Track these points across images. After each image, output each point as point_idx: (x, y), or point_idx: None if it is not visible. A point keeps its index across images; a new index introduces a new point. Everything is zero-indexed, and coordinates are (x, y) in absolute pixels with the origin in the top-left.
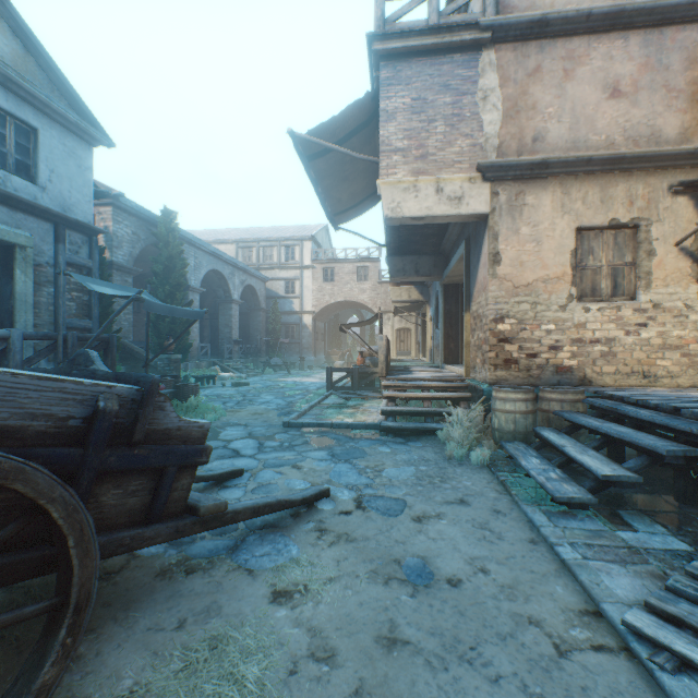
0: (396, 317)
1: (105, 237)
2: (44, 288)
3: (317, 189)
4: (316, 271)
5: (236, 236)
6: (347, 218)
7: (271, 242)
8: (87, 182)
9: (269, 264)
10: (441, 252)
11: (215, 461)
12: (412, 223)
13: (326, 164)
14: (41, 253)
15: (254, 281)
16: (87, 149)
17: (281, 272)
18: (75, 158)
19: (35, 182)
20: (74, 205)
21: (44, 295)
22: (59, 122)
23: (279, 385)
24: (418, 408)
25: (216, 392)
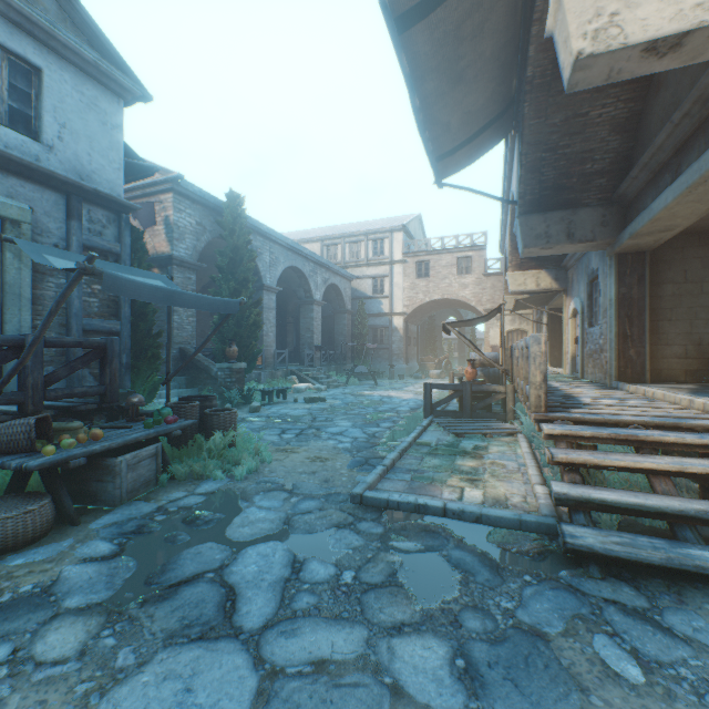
0: (507, 317)
1: (165, 228)
2: (50, 278)
3: (413, 100)
4: (408, 265)
5: (320, 233)
6: (455, 166)
7: (357, 237)
8: (115, 144)
9: (356, 261)
10: (615, 199)
11: (155, 657)
12: (639, 69)
13: (429, 39)
14: (47, 232)
15: (338, 280)
16: (115, 102)
17: (369, 269)
18: (97, 112)
19: (39, 139)
20: (96, 172)
21: (50, 287)
22: (72, 62)
23: (362, 402)
24: (650, 499)
25: (282, 411)
